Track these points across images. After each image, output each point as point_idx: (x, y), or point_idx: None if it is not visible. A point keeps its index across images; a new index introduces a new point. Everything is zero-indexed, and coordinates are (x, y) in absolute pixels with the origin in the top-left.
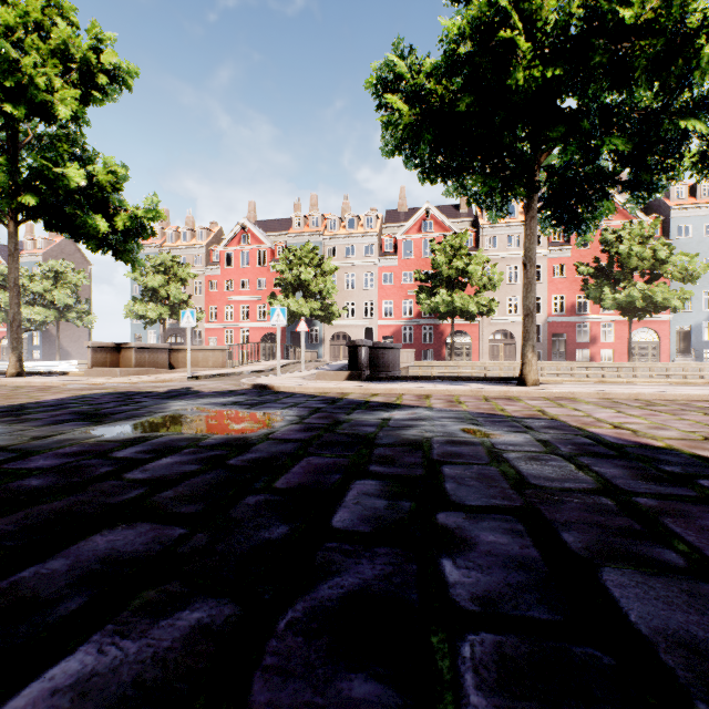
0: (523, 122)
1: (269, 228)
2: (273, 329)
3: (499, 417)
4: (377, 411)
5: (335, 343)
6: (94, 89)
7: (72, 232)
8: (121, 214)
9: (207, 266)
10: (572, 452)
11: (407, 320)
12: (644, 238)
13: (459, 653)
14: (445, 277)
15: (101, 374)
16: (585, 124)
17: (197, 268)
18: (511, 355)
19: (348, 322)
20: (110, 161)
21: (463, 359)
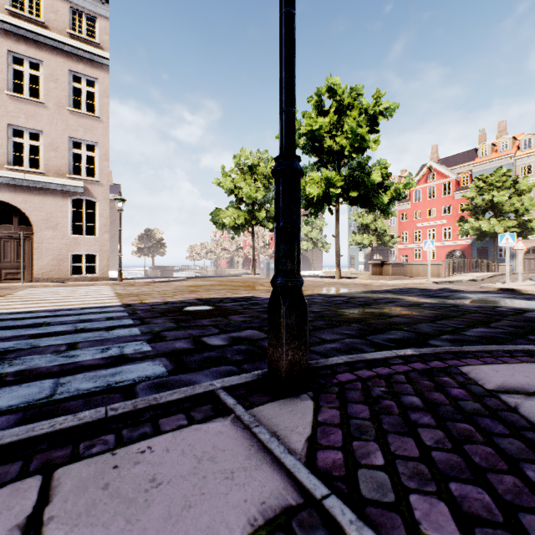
0: None
1: (451, 163)
2: (457, 246)
3: None
4: None
5: (529, 257)
6: (374, 125)
7: (363, 204)
8: (389, 189)
9: (399, 203)
10: None
11: None
12: None
13: None
14: None
15: (377, 279)
16: None
17: None
18: None
19: None
20: (383, 161)
21: None
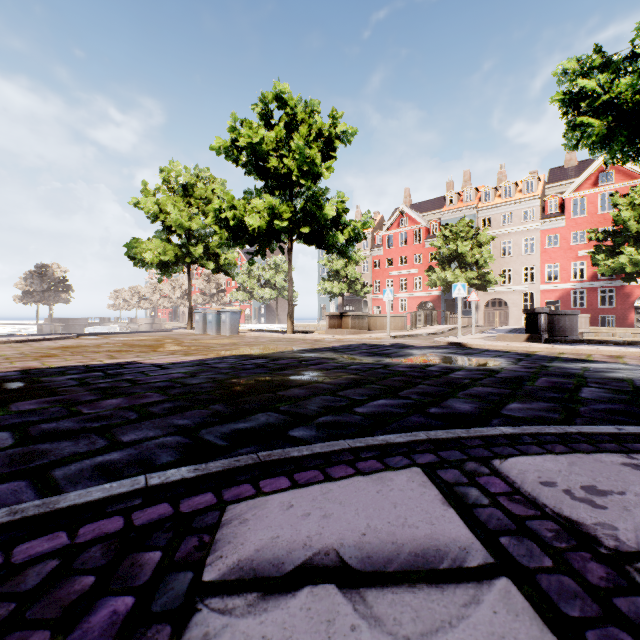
0: None
1: (423, 209)
2: (427, 298)
3: None
4: (573, 363)
5: (489, 310)
6: (331, 150)
7: (319, 243)
8: (347, 228)
9: (372, 249)
10: None
11: (577, 283)
12: None
13: None
14: (633, 233)
15: (335, 333)
16: None
17: (364, 251)
18: None
19: (504, 289)
20: (341, 194)
21: None
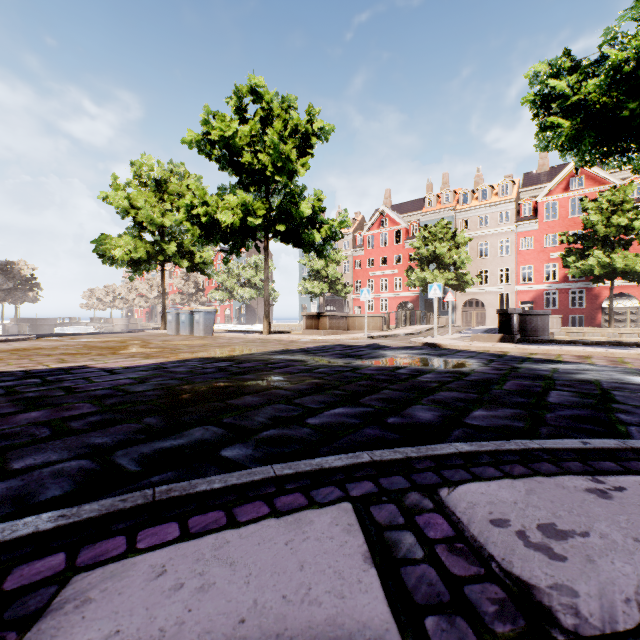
0: None
1: (403, 210)
2: (407, 298)
3: None
4: (543, 364)
5: (466, 310)
6: (308, 147)
7: (295, 242)
8: (324, 227)
9: (353, 249)
10: None
11: (549, 285)
12: None
13: (628, 428)
14: (601, 236)
15: (312, 334)
16: None
17: (346, 251)
18: None
19: (481, 289)
20: (318, 192)
21: (626, 325)
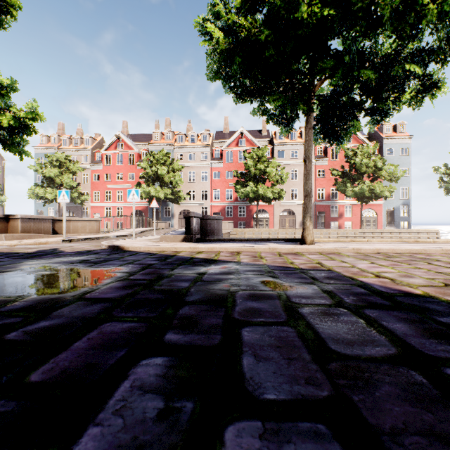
0: (305, 55)
1: (137, 139)
2: (139, 207)
3: (290, 269)
4: (197, 266)
5: (182, 217)
6: None
7: None
8: (5, 114)
9: (92, 163)
10: (355, 304)
11: (229, 202)
12: (369, 155)
13: None
14: (253, 175)
15: None
16: (348, 58)
17: (85, 165)
18: (293, 224)
19: (190, 203)
20: None
21: (264, 227)
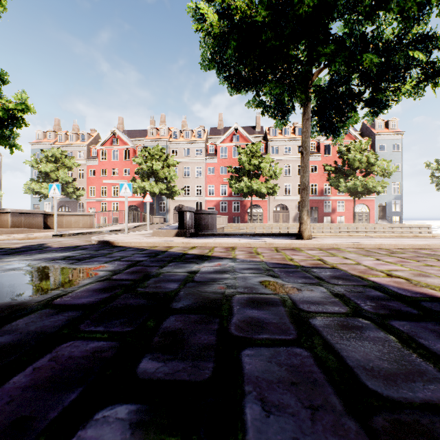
0: (304, 39)
1: (133, 135)
2: (134, 202)
3: (290, 266)
4: (188, 263)
5: (176, 212)
6: None
7: None
8: None
9: (88, 159)
10: (377, 312)
11: (223, 197)
12: (362, 150)
13: None
14: (247, 170)
15: None
16: (349, 42)
17: (81, 160)
18: (286, 219)
19: (185, 198)
20: None
21: (258, 222)
